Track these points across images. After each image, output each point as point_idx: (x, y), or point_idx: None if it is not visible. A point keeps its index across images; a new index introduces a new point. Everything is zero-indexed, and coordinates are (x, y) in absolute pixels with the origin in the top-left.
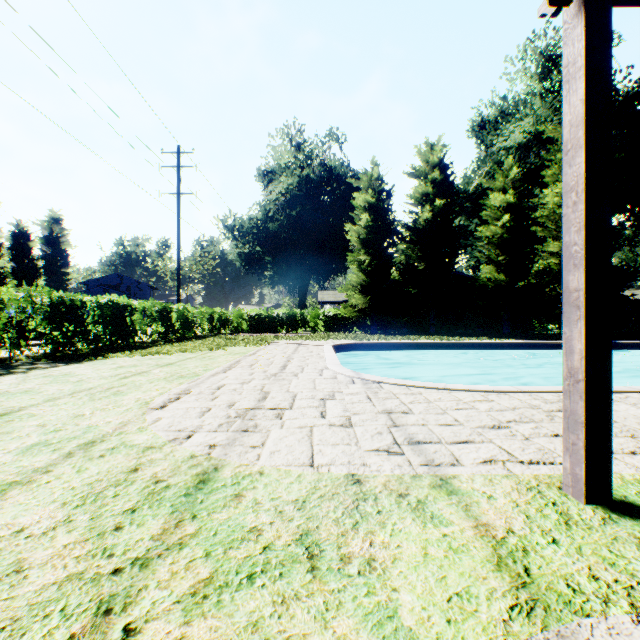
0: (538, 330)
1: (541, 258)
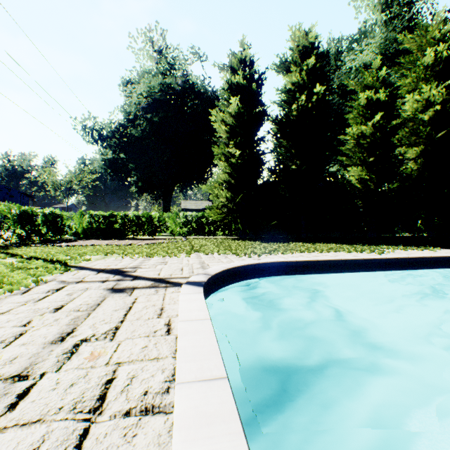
0: None
1: (404, 162)
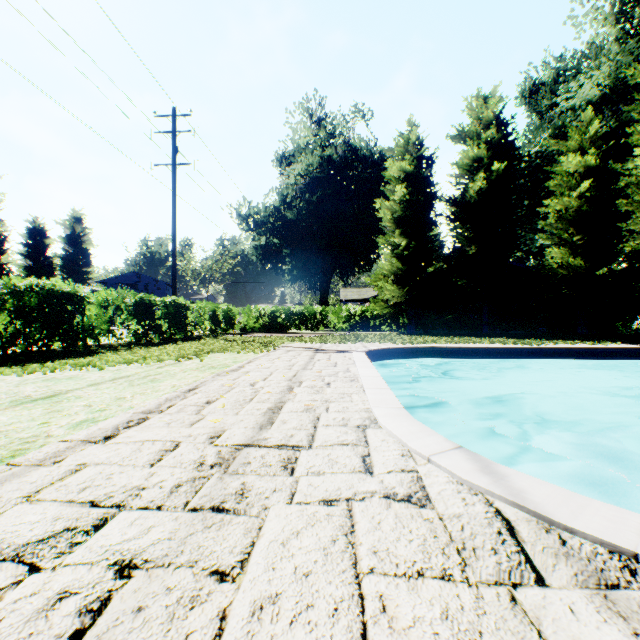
0: (620, 330)
1: (631, 237)
